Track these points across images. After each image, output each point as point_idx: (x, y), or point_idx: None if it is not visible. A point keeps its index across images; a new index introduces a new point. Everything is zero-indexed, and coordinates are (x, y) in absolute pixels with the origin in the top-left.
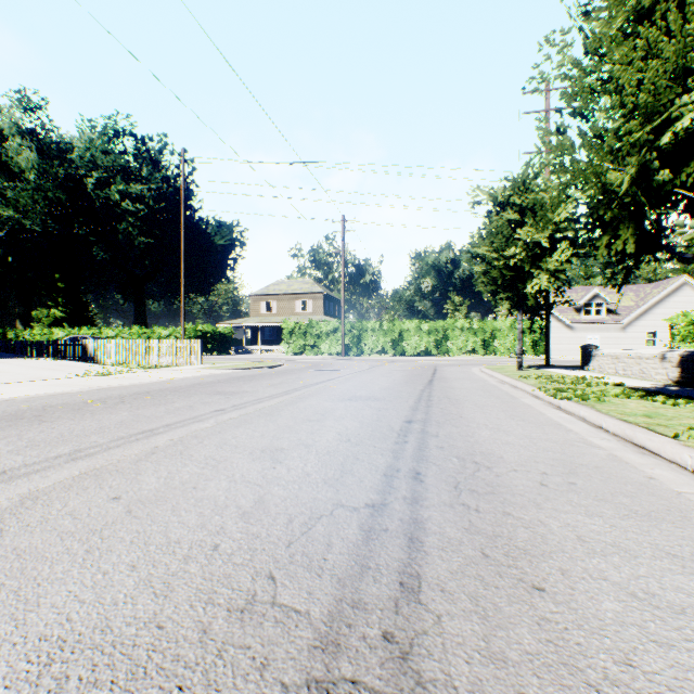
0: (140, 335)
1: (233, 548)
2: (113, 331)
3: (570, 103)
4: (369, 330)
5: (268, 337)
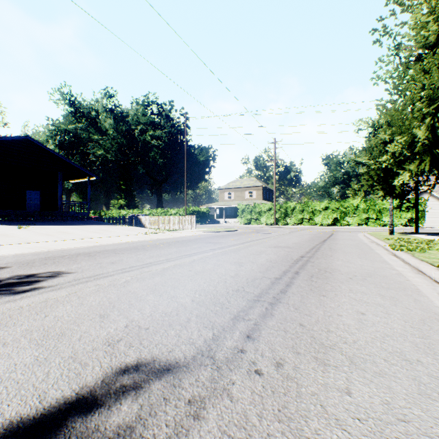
0: (161, 213)
1: (230, 282)
2: (148, 211)
3: (390, 94)
4: (291, 209)
5: (228, 214)
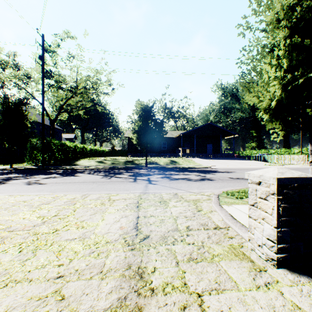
0: (284, 152)
1: None
2: (273, 150)
3: None
4: None
5: None
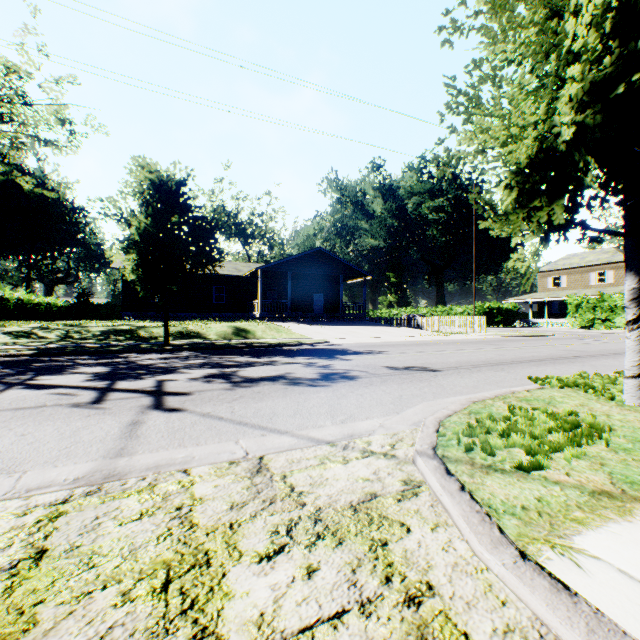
0: (442, 312)
1: (482, 359)
2: (424, 309)
3: None
4: None
5: (556, 311)
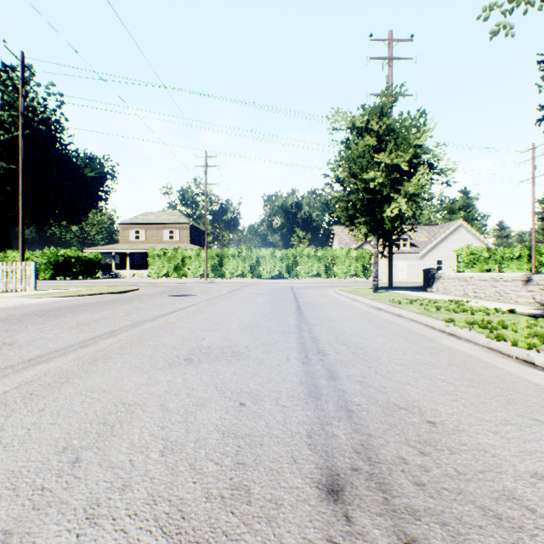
0: None
1: None
2: None
3: None
4: (230, 256)
5: (138, 263)
